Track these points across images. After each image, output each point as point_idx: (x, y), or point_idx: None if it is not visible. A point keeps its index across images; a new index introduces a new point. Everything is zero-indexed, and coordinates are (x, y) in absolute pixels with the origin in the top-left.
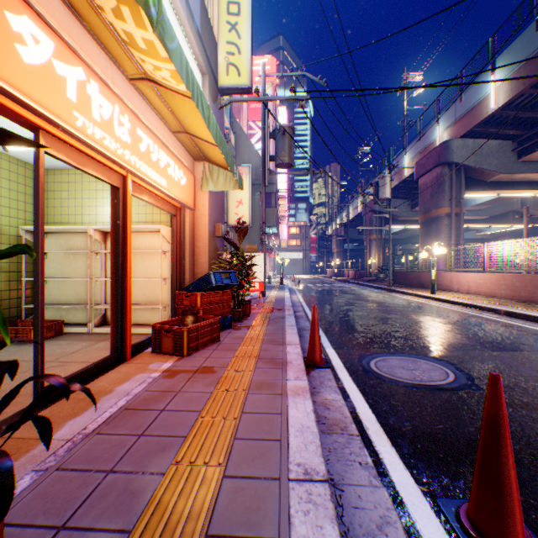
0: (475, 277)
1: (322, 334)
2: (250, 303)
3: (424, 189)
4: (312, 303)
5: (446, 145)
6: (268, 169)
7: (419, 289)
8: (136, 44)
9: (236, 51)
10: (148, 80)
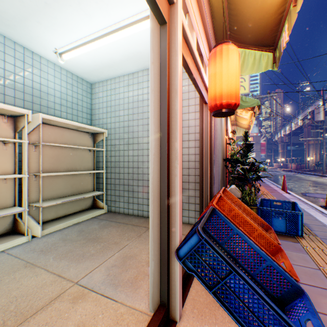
0: None
1: None
2: None
3: None
4: (272, 180)
5: None
6: None
7: None
8: (241, 114)
9: (243, 81)
10: (234, 115)
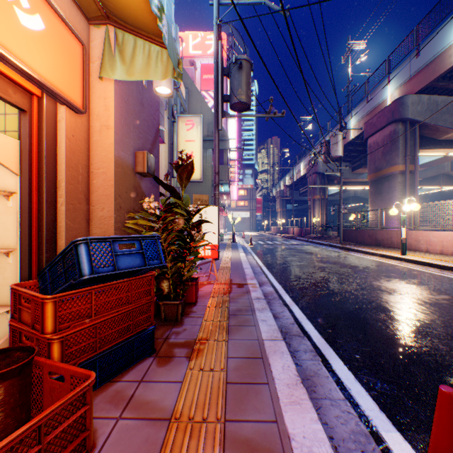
0: (452, 237)
1: (328, 349)
2: (196, 283)
3: (375, 148)
4: (274, 268)
5: (402, 101)
6: (222, 111)
7: (378, 248)
8: None
9: None
10: None
